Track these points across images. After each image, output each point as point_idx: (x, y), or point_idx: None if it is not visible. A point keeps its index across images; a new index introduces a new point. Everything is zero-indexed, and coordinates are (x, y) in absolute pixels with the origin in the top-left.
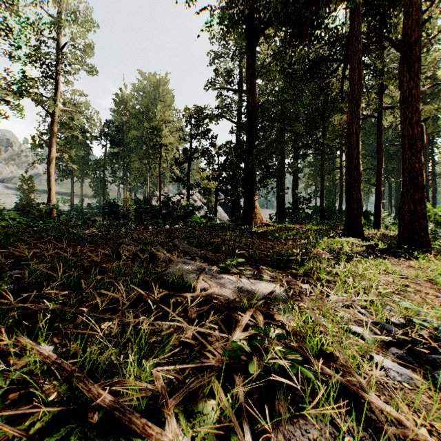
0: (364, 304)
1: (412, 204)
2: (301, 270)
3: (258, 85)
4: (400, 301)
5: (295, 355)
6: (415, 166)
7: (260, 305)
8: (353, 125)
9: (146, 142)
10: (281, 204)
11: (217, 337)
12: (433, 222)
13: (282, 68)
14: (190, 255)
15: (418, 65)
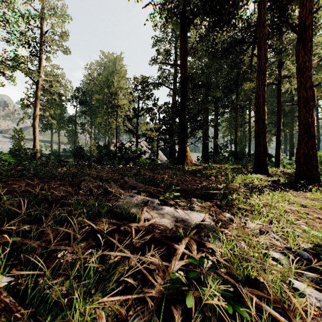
0: (276, 230)
1: (306, 149)
2: (224, 201)
3: (189, 61)
4: (310, 231)
5: (227, 286)
6: (308, 120)
7: (193, 233)
8: (260, 89)
9: (106, 104)
10: (205, 149)
11: (157, 266)
12: (319, 162)
13: (207, 47)
14: (137, 189)
15: (310, 44)
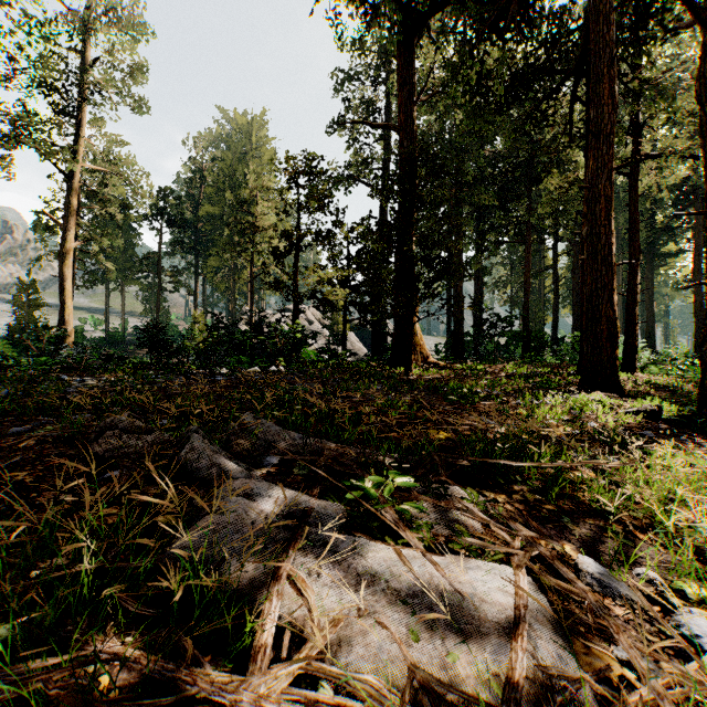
0: None
1: None
2: (549, 494)
3: None
4: None
5: None
6: None
7: None
8: (599, 180)
9: (227, 224)
10: (456, 329)
11: None
12: None
13: (467, 78)
14: (279, 452)
15: None
